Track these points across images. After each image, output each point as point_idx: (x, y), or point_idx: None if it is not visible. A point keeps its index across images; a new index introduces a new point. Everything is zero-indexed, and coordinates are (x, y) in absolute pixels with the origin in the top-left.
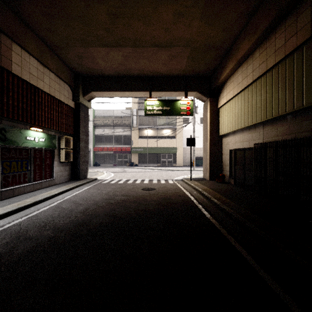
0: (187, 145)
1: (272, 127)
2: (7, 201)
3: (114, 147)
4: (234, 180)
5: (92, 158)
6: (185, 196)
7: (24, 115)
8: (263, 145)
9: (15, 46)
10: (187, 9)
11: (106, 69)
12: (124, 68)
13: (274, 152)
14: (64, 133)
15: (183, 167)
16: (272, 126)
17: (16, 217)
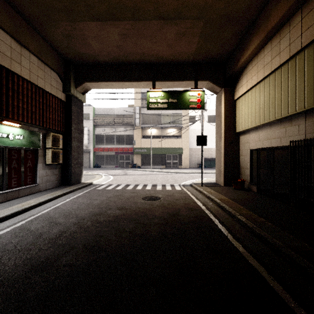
0: (197, 144)
1: None
2: None
3: (115, 148)
4: (257, 187)
5: (92, 159)
6: (199, 209)
7: None
8: (306, 142)
9: None
10: None
11: (100, 54)
12: (122, 53)
13: None
14: (51, 130)
15: (189, 169)
16: None
17: None
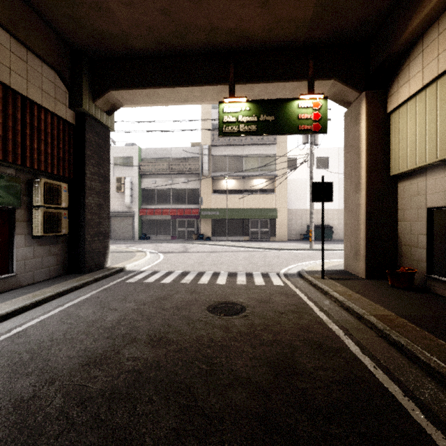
0: (314, 198)
1: None
2: None
3: (172, 209)
4: None
5: (137, 226)
6: (343, 350)
7: None
8: None
9: None
10: None
11: (133, 32)
12: (173, 27)
13: None
14: (45, 173)
15: (287, 242)
16: None
17: None
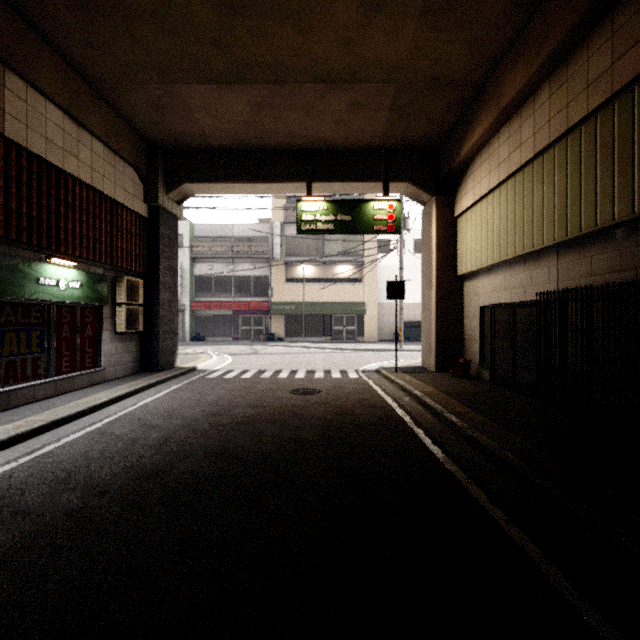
0: (388, 296)
1: (580, 256)
2: None
3: (234, 303)
4: (491, 372)
5: (188, 324)
6: (386, 407)
7: (34, 230)
8: (557, 295)
9: (13, 79)
10: None
11: (214, 134)
12: (253, 133)
13: (585, 312)
14: (125, 271)
15: (377, 343)
16: (579, 254)
17: (6, 457)
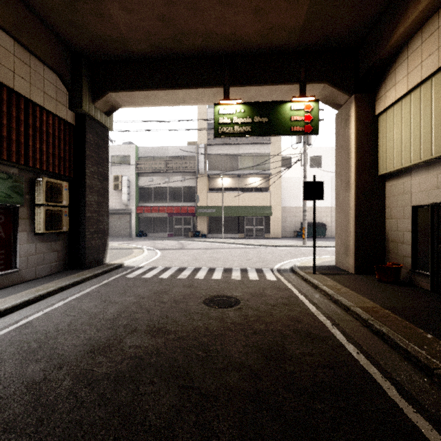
0: (305, 196)
1: None
2: None
3: (169, 207)
4: (432, 280)
5: (134, 223)
6: (329, 338)
7: None
8: None
9: None
10: None
11: (132, 36)
12: (170, 33)
13: None
14: (47, 173)
15: (281, 239)
16: None
17: None
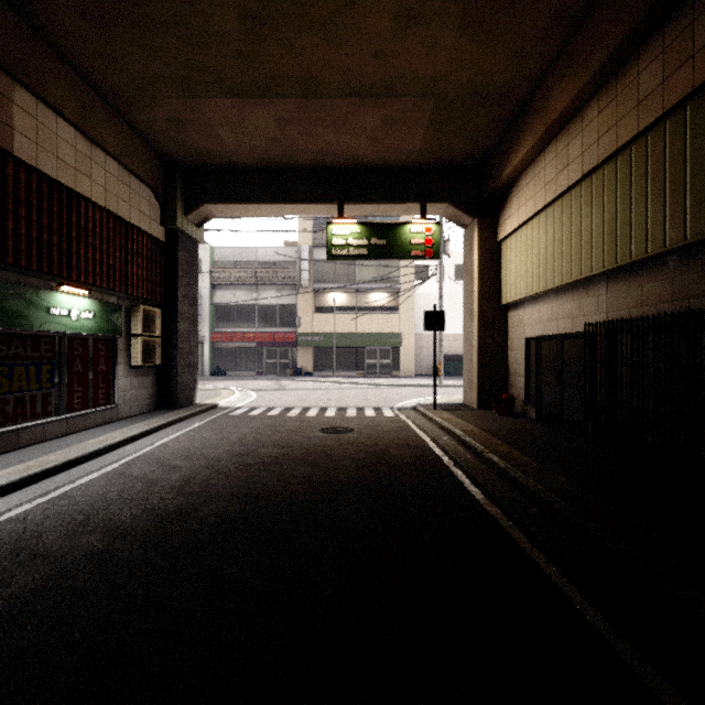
0: (426, 327)
1: (630, 284)
2: (2, 459)
3: (258, 334)
4: (537, 409)
5: (208, 357)
6: (424, 447)
7: (44, 256)
8: (606, 326)
9: (22, 94)
10: (428, 3)
11: (237, 151)
12: (280, 150)
13: (636, 344)
14: (141, 299)
15: (415, 378)
16: (629, 282)
17: (19, 499)
